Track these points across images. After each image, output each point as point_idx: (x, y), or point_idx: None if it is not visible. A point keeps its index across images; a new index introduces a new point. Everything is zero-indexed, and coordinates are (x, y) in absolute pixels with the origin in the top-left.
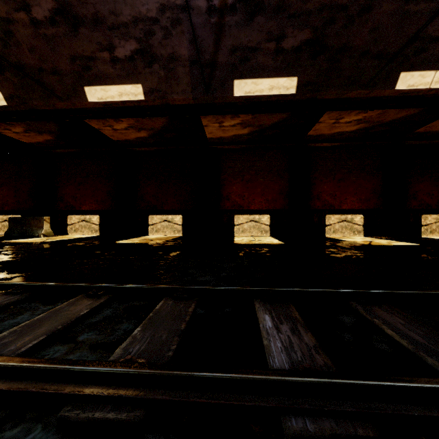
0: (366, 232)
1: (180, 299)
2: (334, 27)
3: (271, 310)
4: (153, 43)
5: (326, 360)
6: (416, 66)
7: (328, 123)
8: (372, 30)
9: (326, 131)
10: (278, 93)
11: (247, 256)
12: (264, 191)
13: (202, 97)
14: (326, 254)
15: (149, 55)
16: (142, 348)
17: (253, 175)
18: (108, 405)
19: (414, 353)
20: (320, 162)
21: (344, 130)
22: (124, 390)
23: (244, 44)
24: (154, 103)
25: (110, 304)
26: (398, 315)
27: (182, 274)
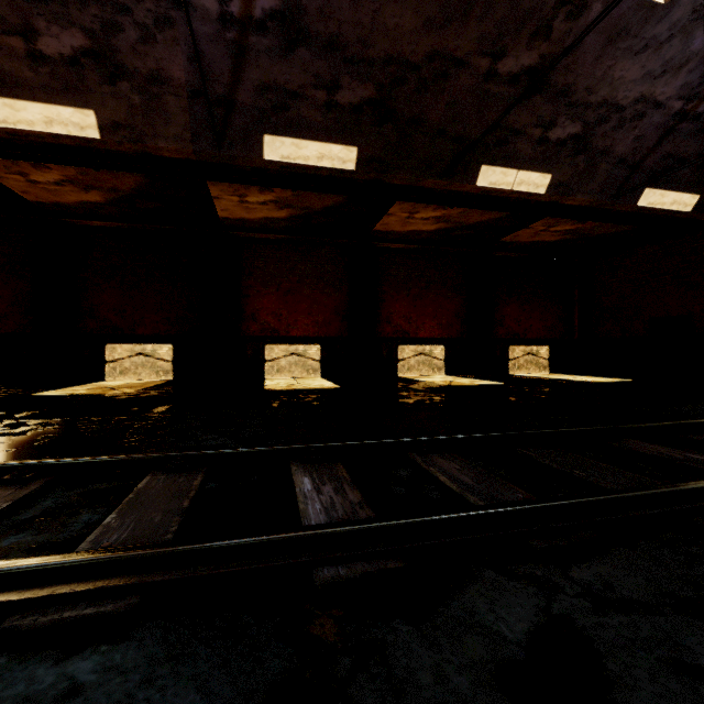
0: (448, 369)
1: (179, 471)
2: (404, 90)
3: (312, 471)
4: (119, 45)
5: (370, 513)
6: (498, 161)
7: (401, 217)
8: (449, 105)
9: (398, 227)
10: (331, 166)
11: (284, 407)
12: (312, 308)
13: (210, 151)
14: (394, 399)
15: (110, 63)
16: (123, 536)
17: (295, 283)
18: (81, 602)
19: (461, 495)
20: (391, 270)
21: (421, 229)
22: (106, 581)
23: (280, 84)
24: (120, 148)
25: (49, 492)
26: (456, 461)
27: (178, 438)
